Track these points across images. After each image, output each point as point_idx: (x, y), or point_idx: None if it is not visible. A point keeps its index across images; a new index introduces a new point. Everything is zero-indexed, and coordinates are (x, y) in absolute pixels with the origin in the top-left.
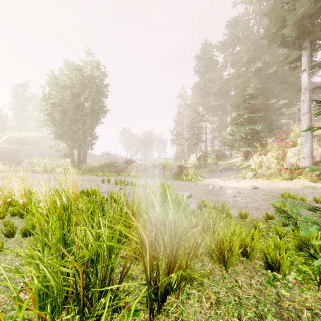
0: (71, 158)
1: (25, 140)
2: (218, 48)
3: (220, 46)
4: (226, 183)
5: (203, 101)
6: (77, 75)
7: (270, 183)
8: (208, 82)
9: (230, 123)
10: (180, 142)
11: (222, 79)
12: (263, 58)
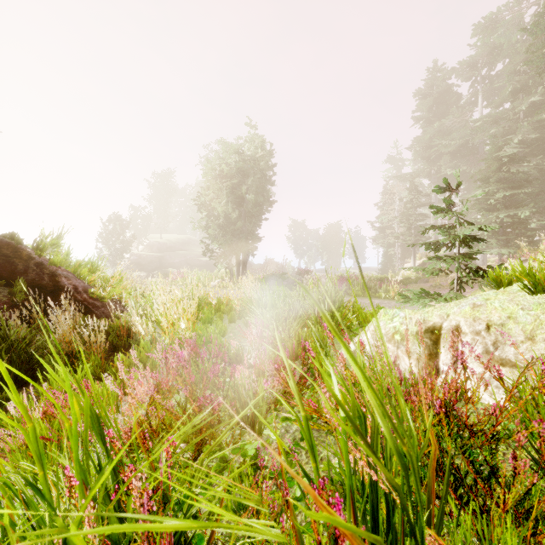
0: (229, 267)
1: (168, 245)
2: (459, 73)
3: (463, 68)
4: None
5: (430, 168)
6: (237, 160)
7: None
8: (438, 137)
9: (471, 208)
10: (388, 240)
11: (465, 128)
12: None
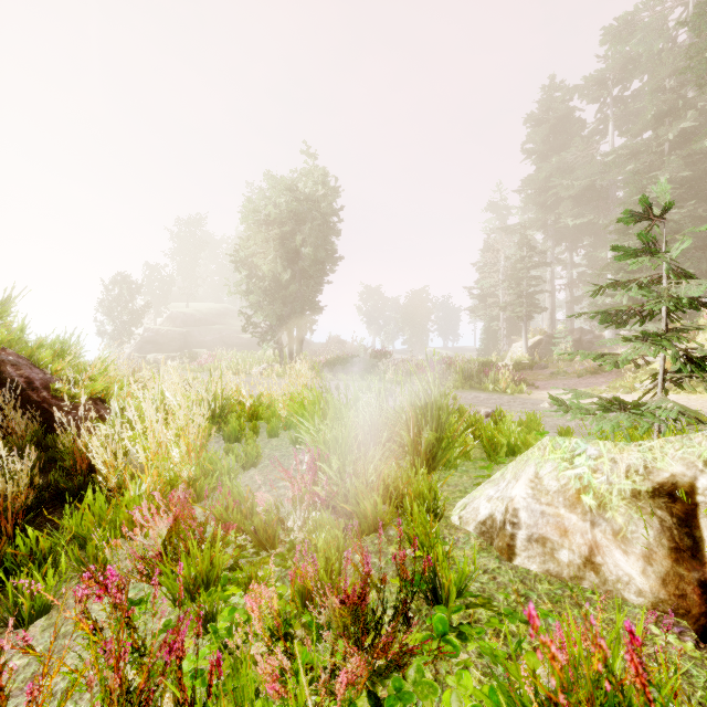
0: (278, 348)
1: (197, 316)
2: (583, 93)
3: (589, 86)
4: (586, 399)
5: (546, 217)
6: (290, 201)
7: (693, 402)
8: (557, 175)
9: (605, 269)
10: (490, 312)
11: (593, 164)
12: (700, 105)
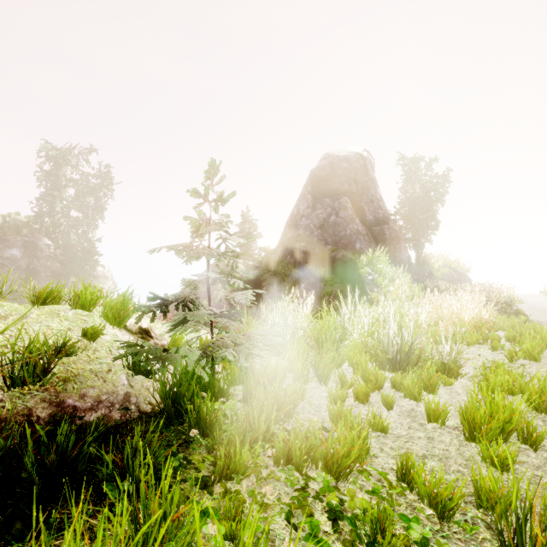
0: None
1: None
2: None
3: None
4: None
5: None
6: None
7: None
8: None
9: None
10: None
11: None
12: None
